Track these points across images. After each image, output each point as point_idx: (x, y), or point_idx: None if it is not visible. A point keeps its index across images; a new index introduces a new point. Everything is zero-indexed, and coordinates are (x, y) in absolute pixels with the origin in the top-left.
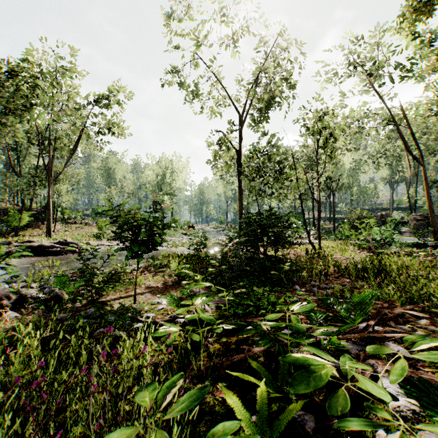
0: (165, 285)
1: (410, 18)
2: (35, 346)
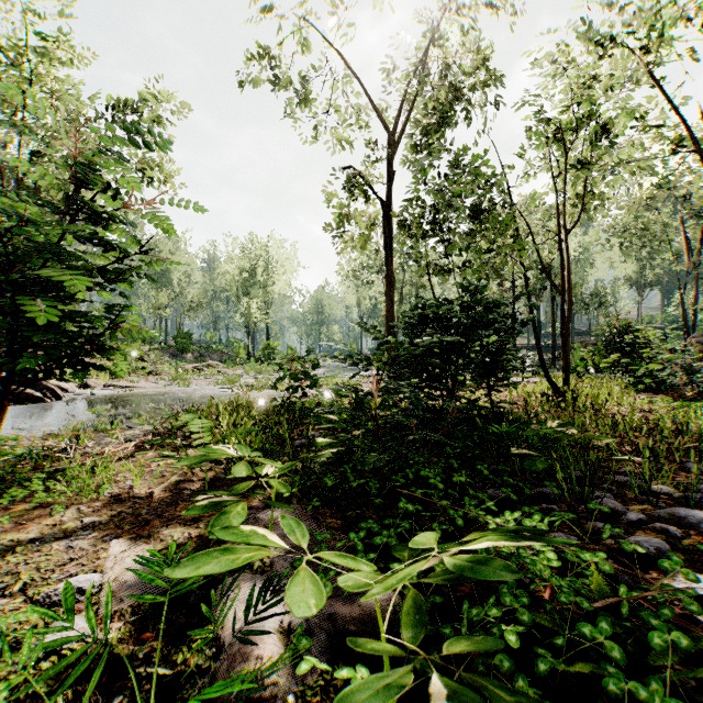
0: (177, 492)
1: None
2: None
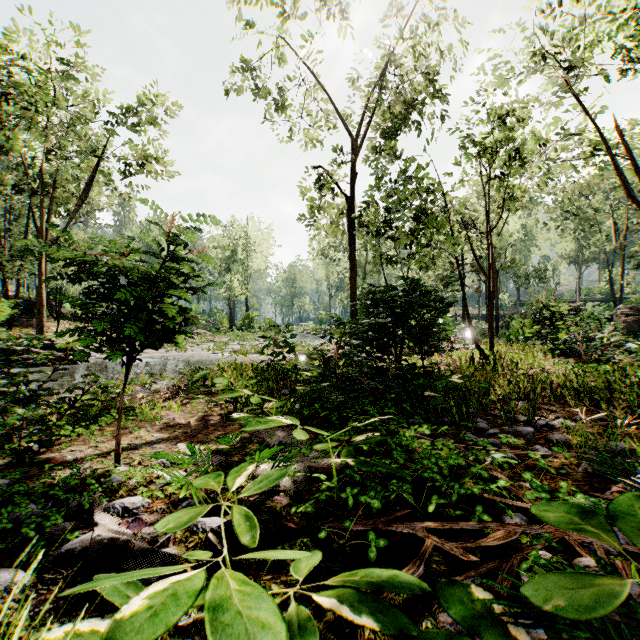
0: (206, 421)
1: None
2: None
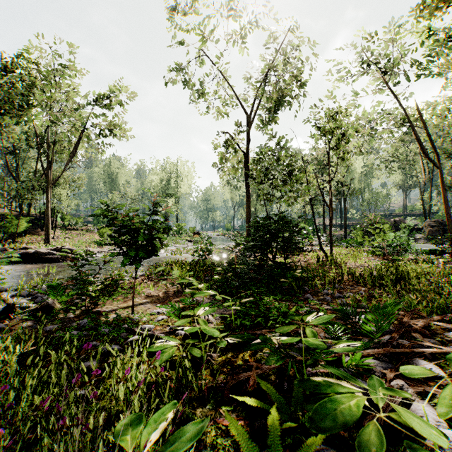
0: (167, 294)
1: (431, 5)
2: (11, 363)
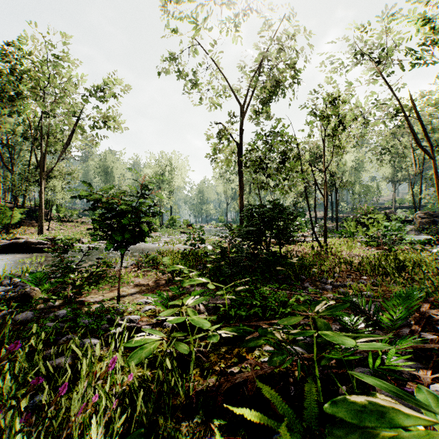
0: (157, 283)
1: None
2: None
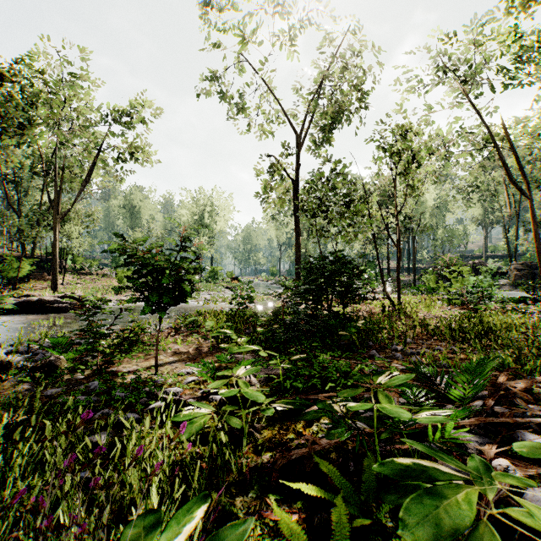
0: (199, 350)
1: None
2: None
